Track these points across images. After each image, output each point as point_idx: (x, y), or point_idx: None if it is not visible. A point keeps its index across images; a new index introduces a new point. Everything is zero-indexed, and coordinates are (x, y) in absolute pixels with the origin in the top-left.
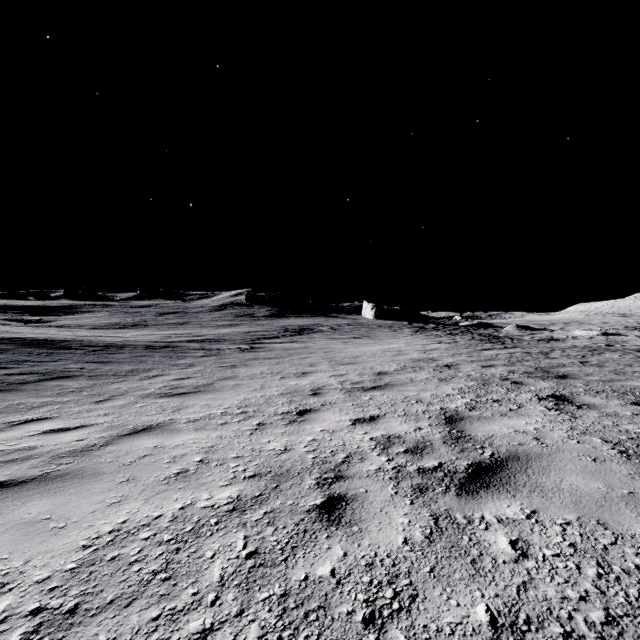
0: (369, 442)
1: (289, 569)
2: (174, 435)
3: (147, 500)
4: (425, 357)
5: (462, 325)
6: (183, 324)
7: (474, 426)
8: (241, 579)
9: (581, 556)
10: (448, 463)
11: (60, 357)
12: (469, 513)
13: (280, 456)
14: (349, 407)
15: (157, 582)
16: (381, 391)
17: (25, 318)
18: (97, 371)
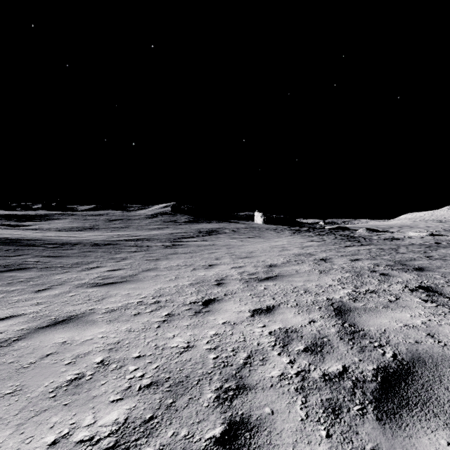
0: (268, 337)
1: None
2: (87, 328)
3: (18, 427)
4: (304, 252)
5: (326, 228)
6: (125, 227)
7: (363, 319)
8: None
9: None
10: (352, 367)
11: (23, 252)
12: None
13: (181, 356)
14: (247, 297)
15: None
16: (273, 281)
17: (11, 223)
18: (49, 264)
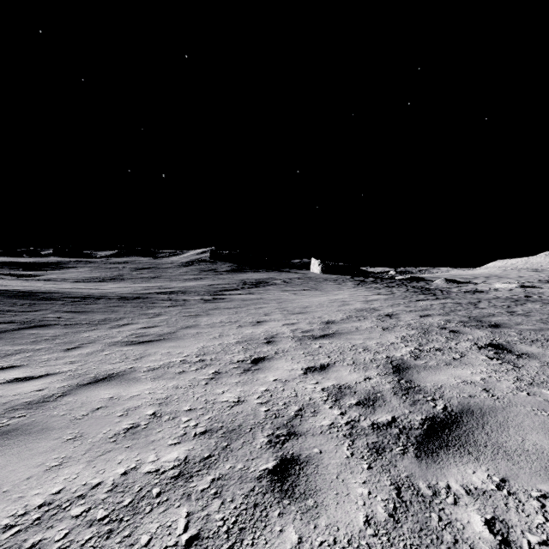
0: (321, 393)
1: None
2: (132, 385)
3: (89, 463)
4: (367, 307)
5: (397, 279)
6: (155, 278)
7: (422, 376)
8: None
9: None
10: (402, 417)
11: (41, 307)
12: (433, 481)
13: (233, 409)
14: (300, 355)
15: None
16: (330, 339)
17: (17, 273)
18: (72, 320)
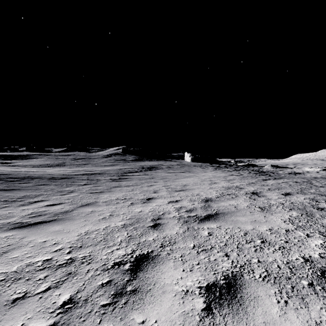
0: None
1: None
2: None
3: None
4: (232, 185)
5: (239, 165)
6: (85, 164)
7: None
8: None
9: None
10: None
11: None
12: None
13: None
14: (191, 251)
15: None
16: (216, 222)
17: None
18: None
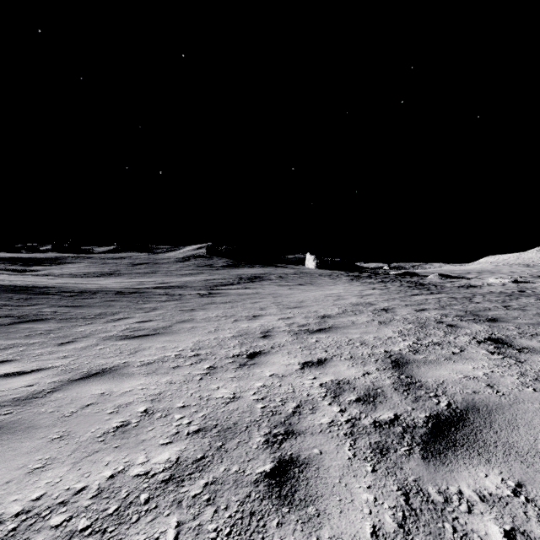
0: (319, 389)
1: None
2: (124, 380)
3: (75, 465)
4: (363, 302)
5: (391, 274)
6: (152, 273)
7: (422, 371)
8: None
9: None
10: (404, 415)
11: (37, 302)
12: (443, 486)
13: (228, 405)
14: (297, 350)
15: None
16: (326, 333)
17: (16, 268)
18: (68, 314)
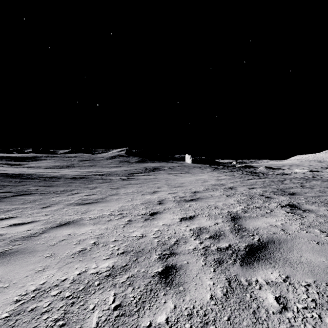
0: (189, 231)
1: (140, 318)
2: (81, 227)
3: (59, 268)
4: (218, 183)
5: (237, 166)
6: (93, 166)
7: (247, 222)
8: (109, 325)
9: (320, 309)
10: (234, 245)
11: (26, 183)
12: (248, 278)
13: (139, 240)
14: (178, 211)
15: (56, 327)
16: (195, 202)
17: (11, 163)
18: (45, 191)
